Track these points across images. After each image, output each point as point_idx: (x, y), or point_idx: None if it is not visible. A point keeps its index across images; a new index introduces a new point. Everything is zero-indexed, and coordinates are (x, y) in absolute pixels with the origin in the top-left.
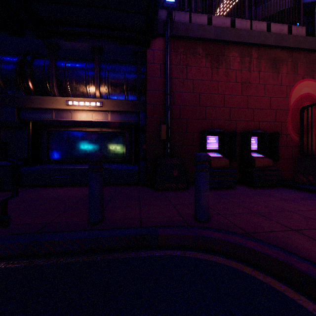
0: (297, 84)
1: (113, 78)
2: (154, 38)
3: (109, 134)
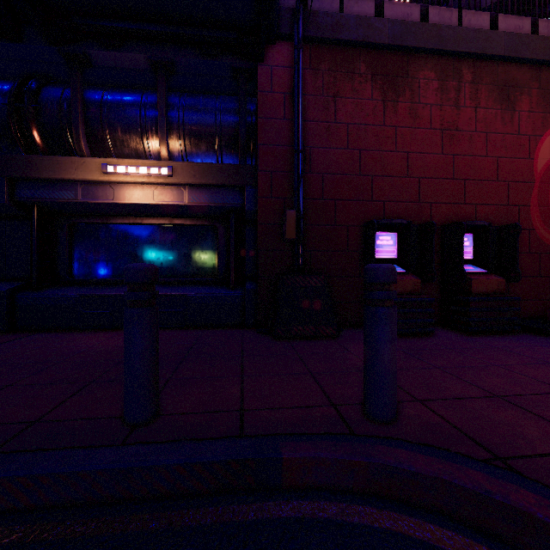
0: (549, 131)
1: (193, 122)
2: (273, 43)
3: (187, 229)
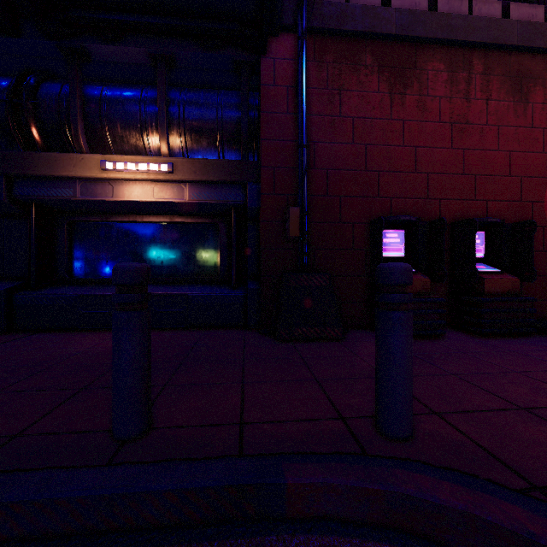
0: None
1: (194, 118)
2: (276, 35)
3: (188, 227)
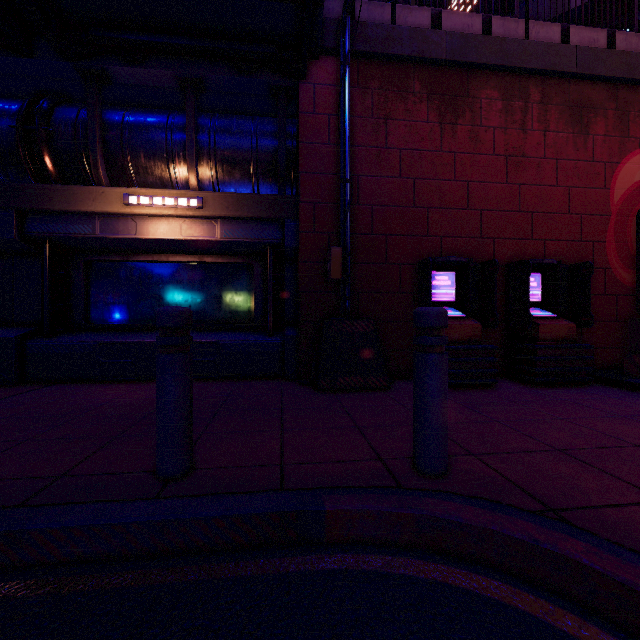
0: (628, 158)
1: (226, 147)
2: (316, 58)
3: (219, 268)
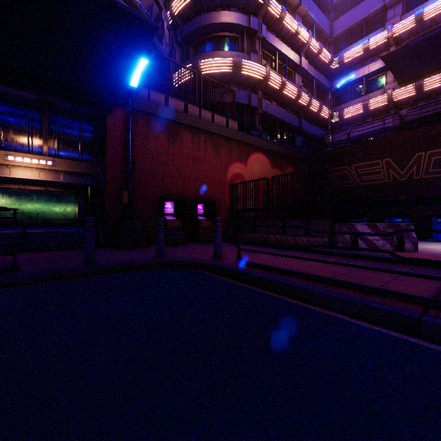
0: (232, 165)
1: (65, 136)
2: (115, 106)
3: (57, 193)
